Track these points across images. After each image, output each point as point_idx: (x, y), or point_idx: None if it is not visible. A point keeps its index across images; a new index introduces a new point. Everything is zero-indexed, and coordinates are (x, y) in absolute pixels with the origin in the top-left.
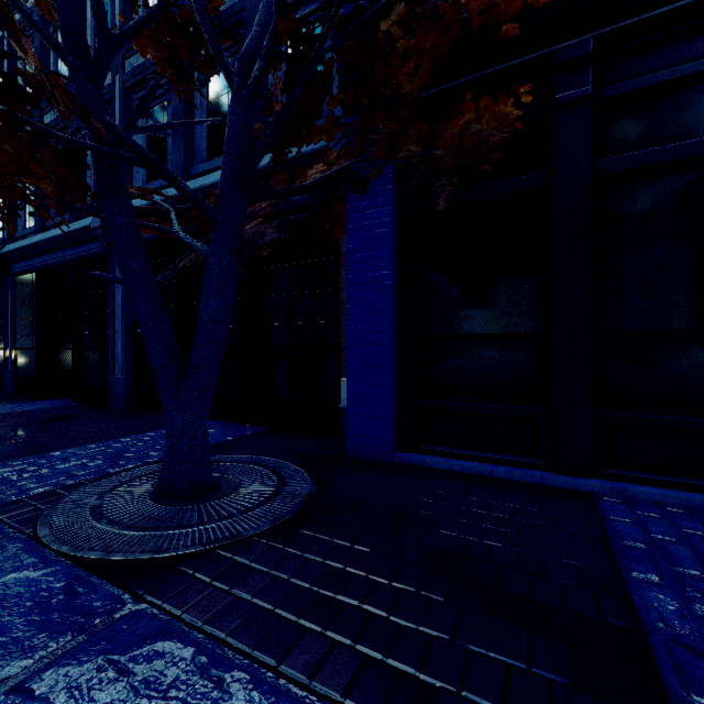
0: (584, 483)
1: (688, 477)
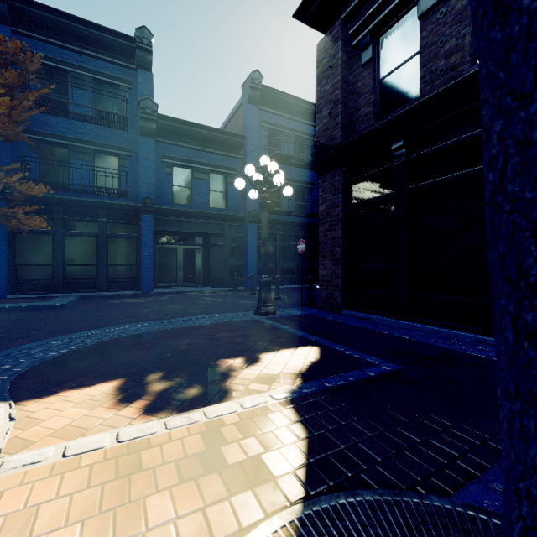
0: (60, 294)
1: (81, 291)
